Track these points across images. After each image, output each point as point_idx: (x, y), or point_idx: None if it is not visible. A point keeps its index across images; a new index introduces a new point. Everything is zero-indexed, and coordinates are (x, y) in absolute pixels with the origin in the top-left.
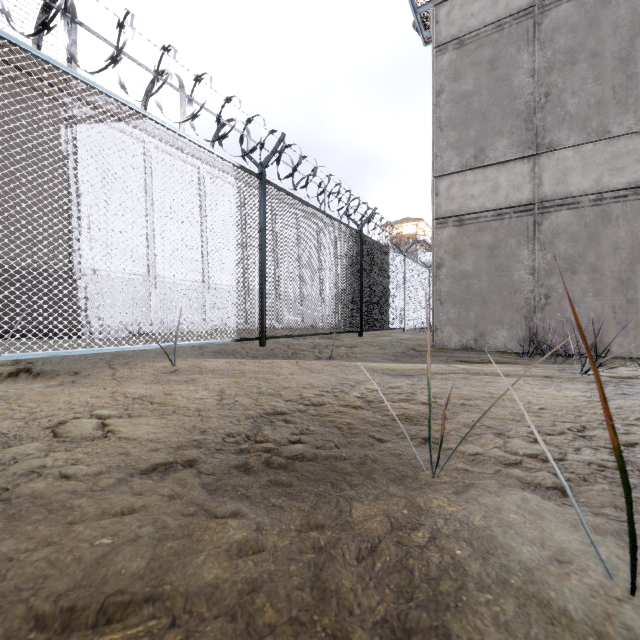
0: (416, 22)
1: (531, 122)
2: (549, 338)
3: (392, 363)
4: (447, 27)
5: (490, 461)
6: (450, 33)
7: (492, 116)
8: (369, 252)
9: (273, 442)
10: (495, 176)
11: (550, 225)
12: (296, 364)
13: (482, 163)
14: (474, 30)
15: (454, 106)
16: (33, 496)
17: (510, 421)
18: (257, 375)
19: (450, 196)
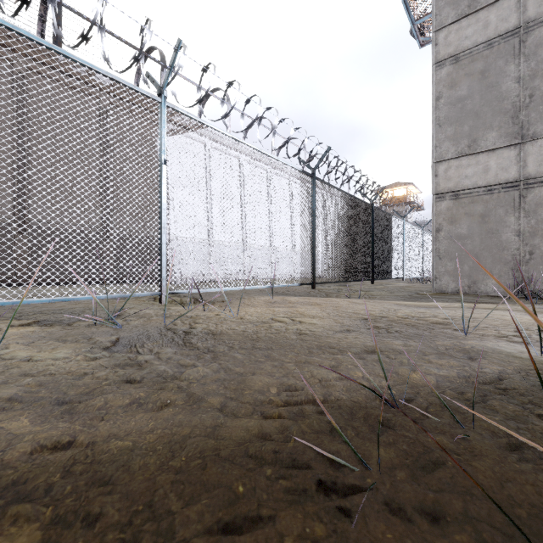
0: (413, 31)
1: (517, 118)
2: (532, 285)
3: (407, 301)
4: (445, 48)
5: (491, 335)
6: (447, 52)
7: (483, 114)
8: (378, 219)
9: (380, 327)
10: (486, 160)
11: (533, 197)
12: (345, 300)
13: (475, 151)
14: (468, 49)
15: (451, 108)
16: (313, 333)
17: (501, 326)
18: (328, 305)
19: (447, 177)
